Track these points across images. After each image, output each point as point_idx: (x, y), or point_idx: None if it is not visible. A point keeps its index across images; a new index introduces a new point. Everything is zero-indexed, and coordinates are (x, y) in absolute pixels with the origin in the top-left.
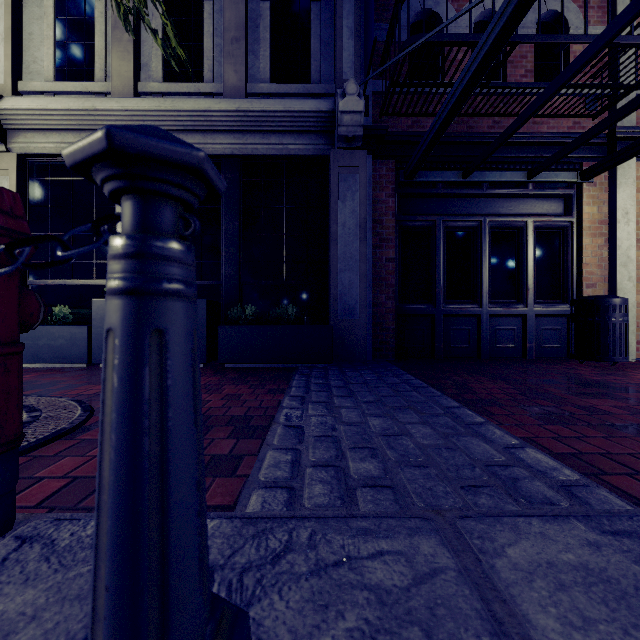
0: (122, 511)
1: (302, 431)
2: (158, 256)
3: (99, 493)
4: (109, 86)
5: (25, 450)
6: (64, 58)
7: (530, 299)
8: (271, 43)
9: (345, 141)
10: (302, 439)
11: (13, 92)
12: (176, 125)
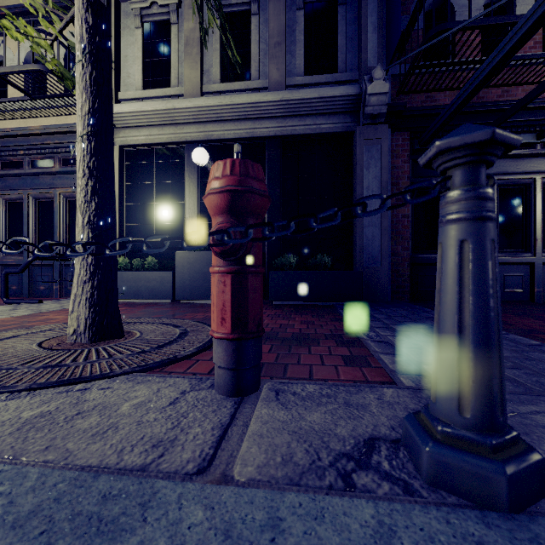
0: (481, 339)
1: (390, 344)
2: (491, 198)
3: (461, 330)
4: (181, 90)
5: (206, 347)
6: (149, 72)
7: (538, 248)
8: (305, 43)
9: (370, 118)
10: (396, 349)
11: (115, 100)
12: (233, 116)
